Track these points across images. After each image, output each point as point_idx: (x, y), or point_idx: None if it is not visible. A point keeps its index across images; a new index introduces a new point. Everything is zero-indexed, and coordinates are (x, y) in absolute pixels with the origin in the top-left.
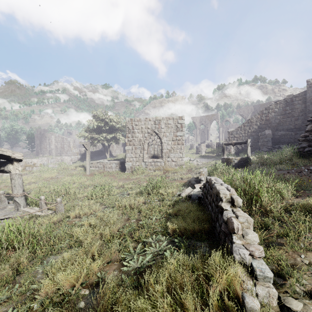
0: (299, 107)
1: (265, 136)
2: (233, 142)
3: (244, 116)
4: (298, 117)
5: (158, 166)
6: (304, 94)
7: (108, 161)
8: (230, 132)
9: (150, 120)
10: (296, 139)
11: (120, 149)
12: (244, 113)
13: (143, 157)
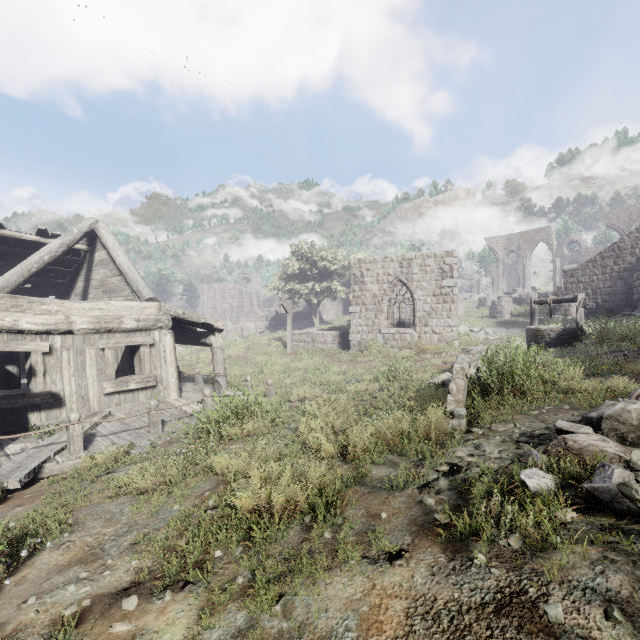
0: None
1: None
2: (551, 298)
3: (619, 228)
4: None
5: (407, 341)
6: None
7: (321, 332)
8: (568, 273)
9: (393, 261)
10: None
11: (336, 308)
12: (619, 221)
13: (380, 325)
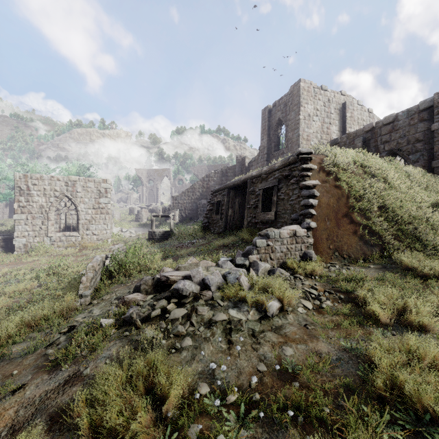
0: (232, 179)
1: (202, 206)
2: (160, 214)
3: (198, 176)
4: None
5: (72, 242)
6: (235, 168)
7: None
8: (174, 197)
9: (60, 180)
10: None
11: (1, 211)
12: (198, 172)
13: (47, 230)
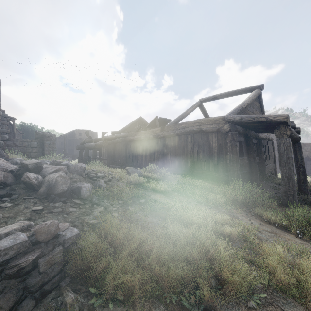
0: None
1: None
2: None
3: None
4: None
5: None
6: None
7: None
8: None
9: None
10: None
11: None
12: None
13: None
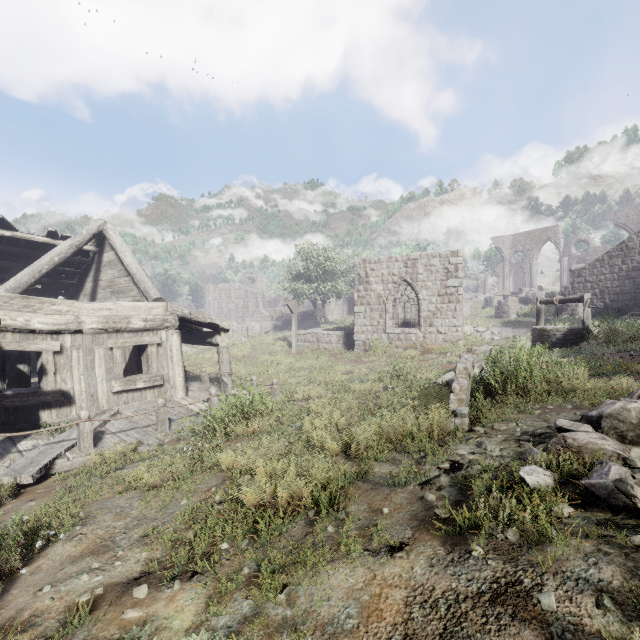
0: None
1: None
2: (557, 298)
3: (628, 227)
4: None
5: (412, 341)
6: None
7: (326, 332)
8: (575, 272)
9: (398, 260)
10: None
11: (341, 308)
12: (628, 220)
13: (385, 325)
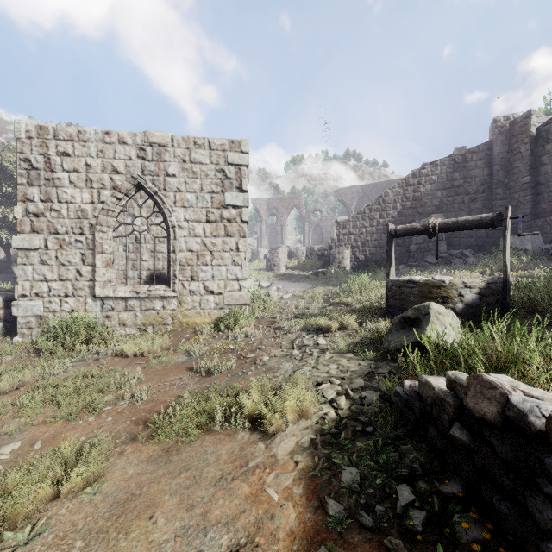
0: (479, 174)
1: None
2: (435, 221)
3: (346, 203)
4: (477, 195)
5: (156, 311)
6: (489, 148)
7: None
8: (341, 224)
9: (125, 142)
10: (479, 239)
11: None
12: (346, 198)
13: (94, 278)
